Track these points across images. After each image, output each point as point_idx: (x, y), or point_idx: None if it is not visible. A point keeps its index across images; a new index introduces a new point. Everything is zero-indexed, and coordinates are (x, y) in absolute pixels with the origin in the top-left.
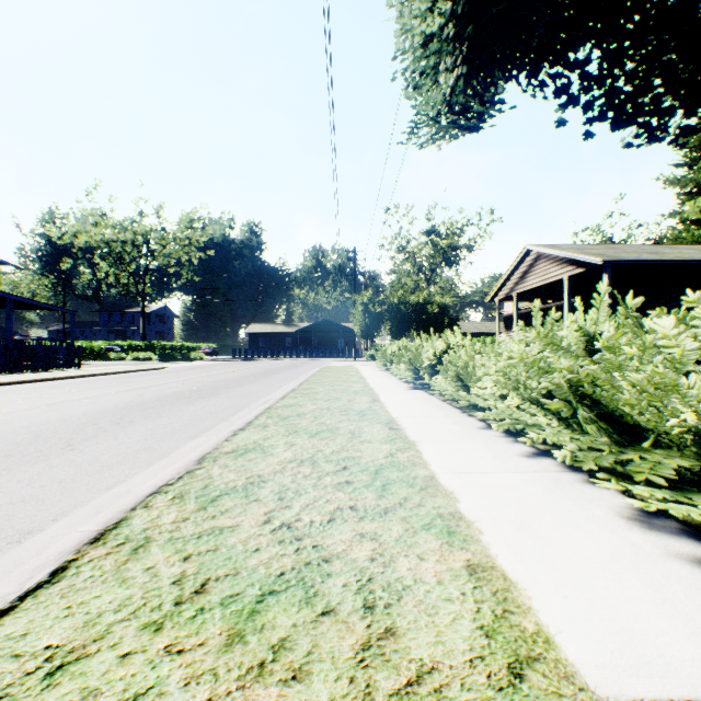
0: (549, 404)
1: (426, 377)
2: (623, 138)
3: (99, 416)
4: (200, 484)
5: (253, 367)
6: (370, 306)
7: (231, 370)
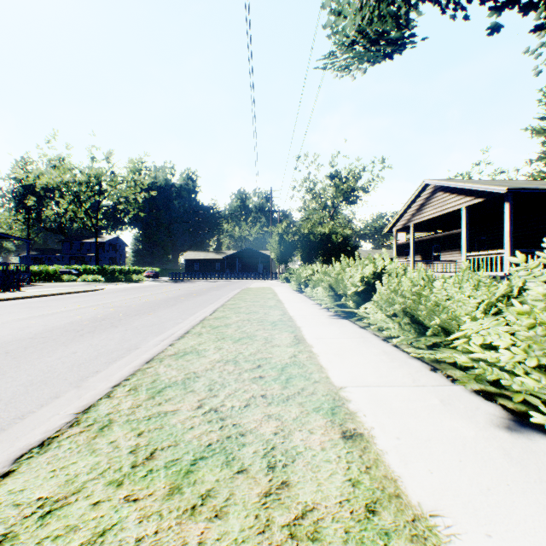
0: None
1: (351, 304)
2: (535, 66)
3: None
4: None
5: (181, 288)
6: (285, 236)
7: (159, 292)
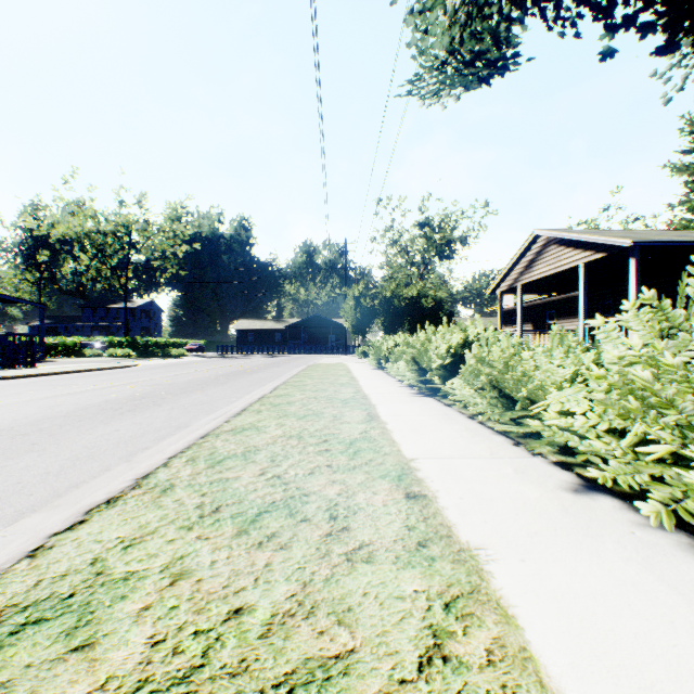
0: None
1: (436, 380)
2: (664, 93)
3: None
4: None
5: (233, 365)
6: (362, 299)
7: (206, 369)
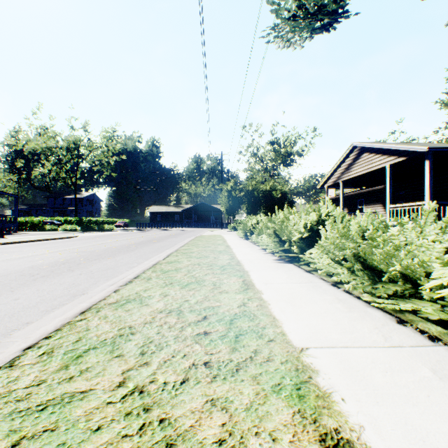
0: None
1: (295, 249)
2: None
3: None
4: None
5: (144, 236)
6: (233, 192)
7: (124, 239)
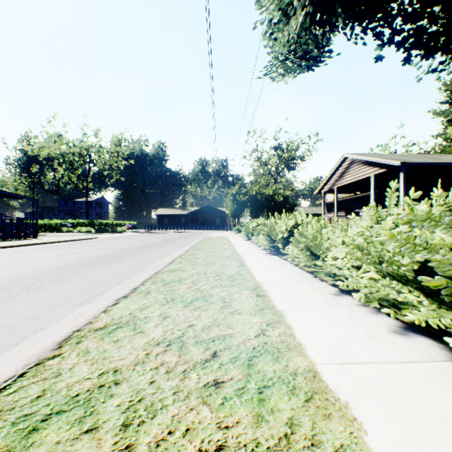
0: (427, 282)
1: (279, 246)
2: (417, 75)
3: (16, 280)
4: (37, 390)
5: (157, 237)
6: (237, 196)
7: (141, 240)
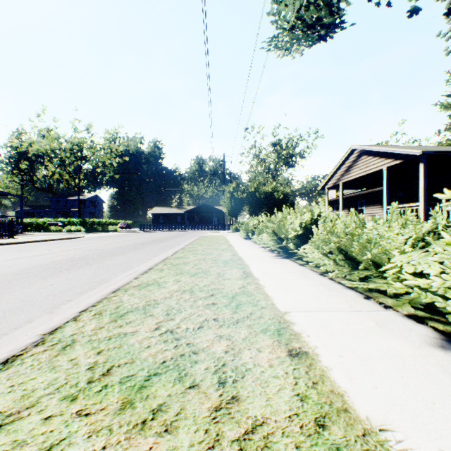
0: None
1: (291, 246)
2: (446, 47)
3: None
4: None
5: (148, 236)
6: (235, 193)
7: (129, 239)
